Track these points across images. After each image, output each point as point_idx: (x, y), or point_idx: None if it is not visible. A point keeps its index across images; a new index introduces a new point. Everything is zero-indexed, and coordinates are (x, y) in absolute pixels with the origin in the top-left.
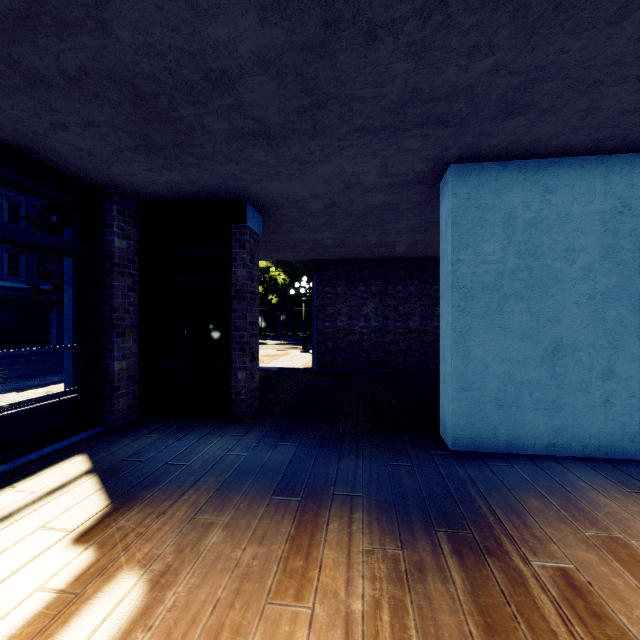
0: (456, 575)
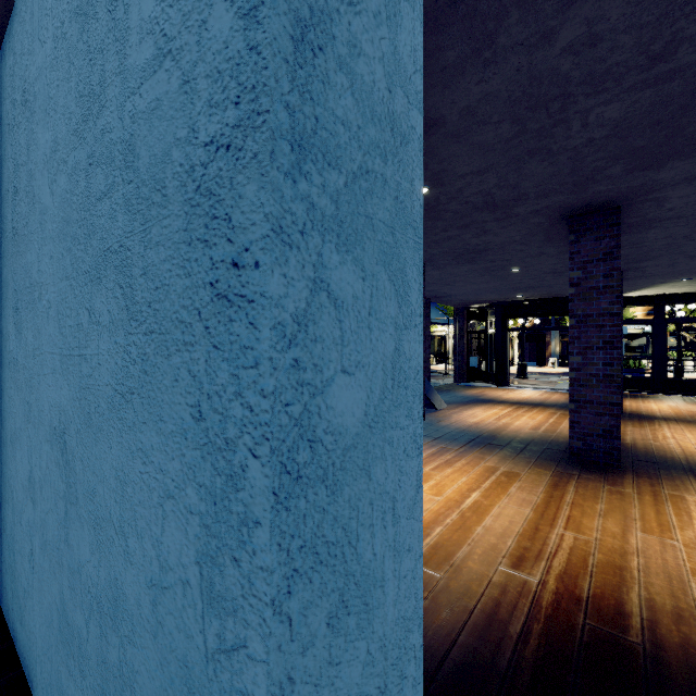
0: (634, 599)
